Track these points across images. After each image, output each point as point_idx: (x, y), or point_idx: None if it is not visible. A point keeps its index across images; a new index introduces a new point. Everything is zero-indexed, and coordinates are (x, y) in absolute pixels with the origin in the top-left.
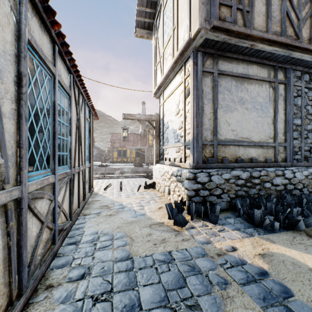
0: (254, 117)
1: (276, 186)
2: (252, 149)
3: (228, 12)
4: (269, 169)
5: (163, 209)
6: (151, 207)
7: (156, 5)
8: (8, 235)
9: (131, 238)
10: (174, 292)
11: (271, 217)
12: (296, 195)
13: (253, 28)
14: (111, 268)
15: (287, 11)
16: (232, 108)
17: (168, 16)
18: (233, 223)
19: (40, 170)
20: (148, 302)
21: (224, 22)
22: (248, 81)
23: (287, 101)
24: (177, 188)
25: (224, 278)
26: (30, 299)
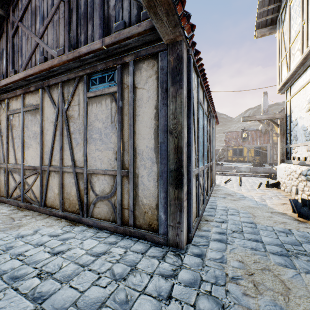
0: None
1: None
2: None
3: None
4: None
5: (287, 205)
6: (273, 201)
7: None
8: (196, 187)
9: (253, 215)
10: (289, 245)
11: None
12: None
13: None
14: (240, 224)
15: None
16: None
17: (296, 10)
18: None
19: (200, 162)
20: (267, 242)
21: None
22: None
23: None
24: (306, 188)
25: None
26: (200, 221)
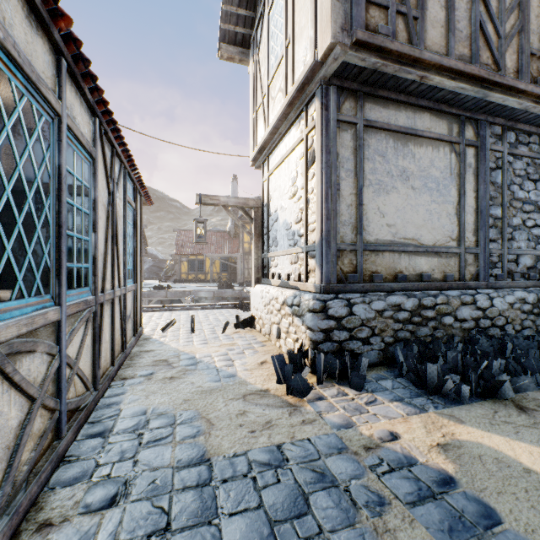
0: (425, 202)
1: (462, 322)
2: (422, 258)
3: (383, 18)
4: (450, 293)
5: (268, 366)
6: (247, 362)
7: (256, 4)
8: None
9: (208, 421)
10: (288, 526)
11: (456, 377)
12: (495, 336)
13: (425, 48)
14: (169, 482)
15: (481, 21)
16: (389, 187)
17: (278, 22)
18: (391, 388)
19: (27, 297)
20: None
21: (375, 34)
22: (416, 140)
23: (480, 177)
24: (292, 328)
25: (379, 492)
26: None
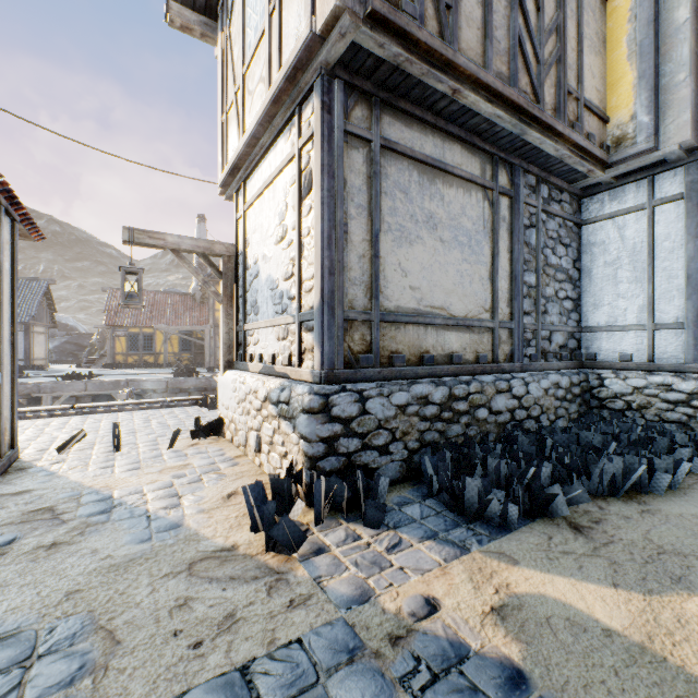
0: (455, 261)
1: (498, 415)
2: (452, 333)
3: None
4: (484, 379)
5: (239, 500)
6: (205, 496)
7: None
8: None
9: (110, 637)
10: None
11: (501, 493)
12: (531, 430)
13: (459, 50)
14: None
15: (521, 36)
16: (413, 235)
17: None
18: (420, 518)
19: None
20: None
21: (398, 10)
22: (445, 177)
23: (514, 234)
24: (279, 437)
25: None
26: None
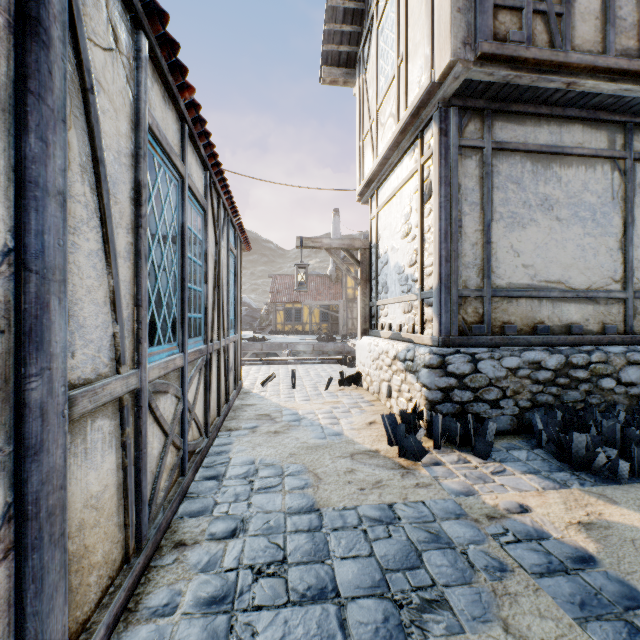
0: (575, 236)
1: (629, 386)
2: (570, 305)
3: (515, 22)
4: (611, 350)
5: (377, 426)
6: (354, 421)
7: (362, 17)
8: (123, 448)
9: (316, 476)
10: (399, 575)
11: (612, 451)
12: None
13: (572, 48)
14: (282, 524)
15: None
16: (525, 219)
17: (388, 38)
18: (525, 460)
19: (163, 344)
20: (350, 587)
21: (505, 43)
22: (562, 159)
23: None
24: (405, 386)
25: (501, 559)
26: (151, 560)
